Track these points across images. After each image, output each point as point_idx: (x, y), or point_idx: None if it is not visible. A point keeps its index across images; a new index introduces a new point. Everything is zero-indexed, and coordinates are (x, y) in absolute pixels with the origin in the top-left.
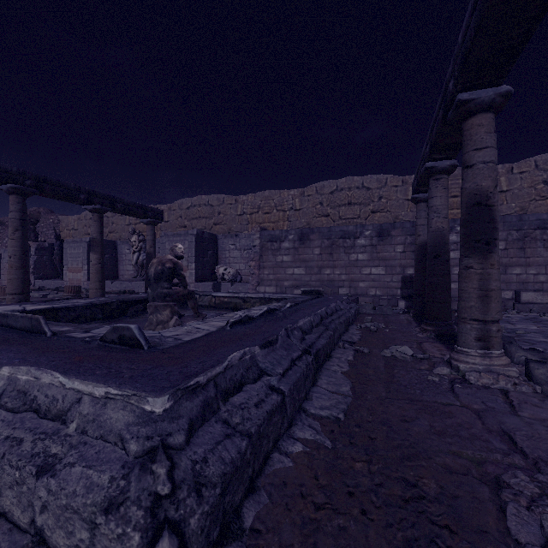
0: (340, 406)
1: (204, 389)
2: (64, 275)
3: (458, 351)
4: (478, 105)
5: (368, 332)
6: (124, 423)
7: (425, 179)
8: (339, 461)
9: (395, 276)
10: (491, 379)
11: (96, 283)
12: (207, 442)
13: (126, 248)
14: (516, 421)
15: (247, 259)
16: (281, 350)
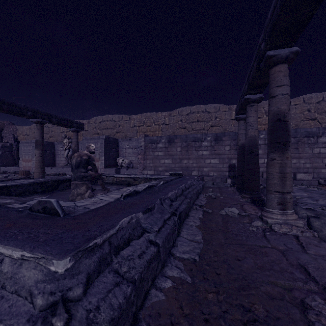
0: (196, 250)
1: (100, 247)
2: (20, 163)
3: (266, 211)
4: (279, 59)
5: (210, 199)
6: (34, 280)
7: (244, 106)
8: (197, 294)
9: (224, 164)
10: (287, 229)
11: (38, 169)
12: (100, 291)
13: (60, 147)
14: (307, 257)
15: (136, 154)
16: (157, 214)
